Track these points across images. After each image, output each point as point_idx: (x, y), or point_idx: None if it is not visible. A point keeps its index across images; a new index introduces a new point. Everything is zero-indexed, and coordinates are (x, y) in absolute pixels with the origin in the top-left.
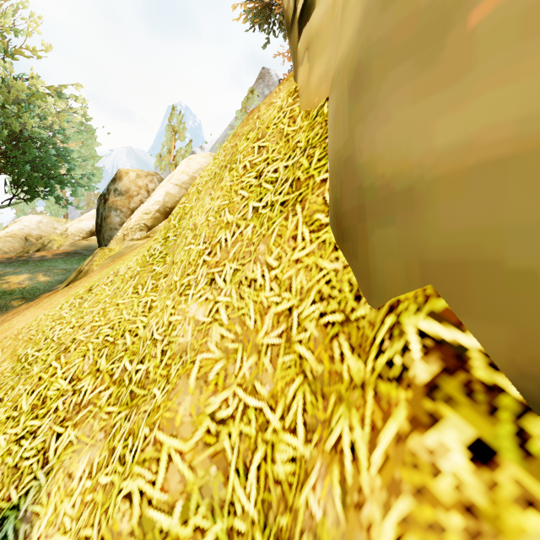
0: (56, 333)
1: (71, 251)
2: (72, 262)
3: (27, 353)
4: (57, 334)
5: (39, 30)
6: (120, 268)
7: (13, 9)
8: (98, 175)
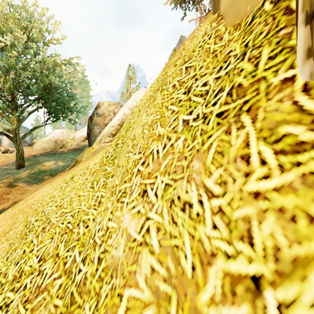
0: (48, 209)
1: (76, 148)
2: (76, 154)
3: (31, 220)
4: (48, 209)
5: (59, 29)
6: (90, 164)
7: (47, 20)
8: (90, 106)
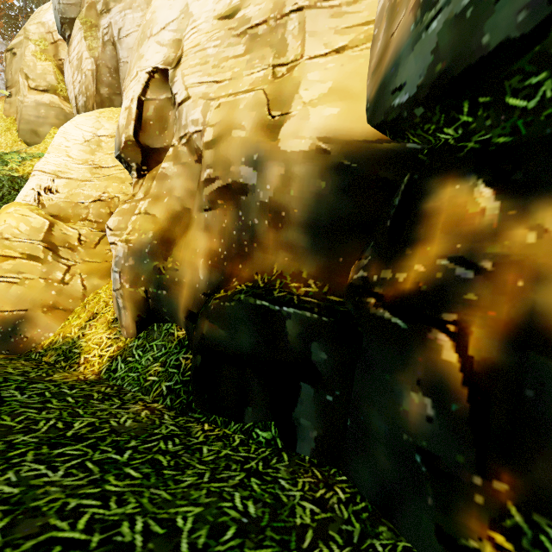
0: None
1: None
2: None
3: None
4: None
5: None
6: None
7: None
8: None
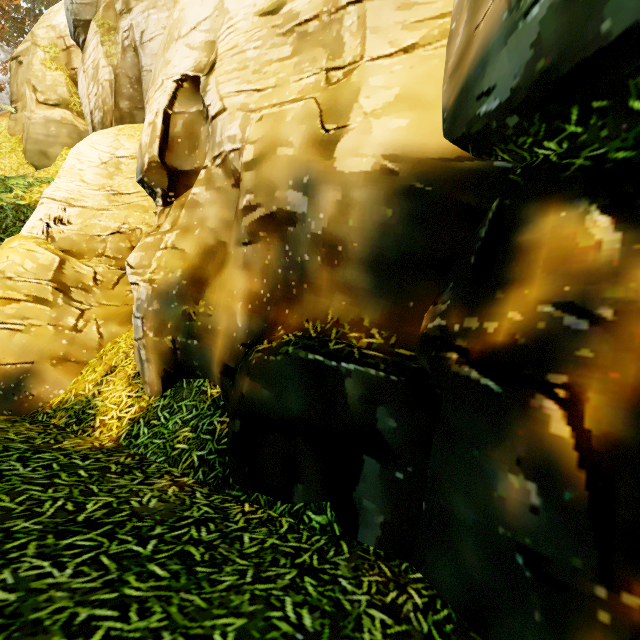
0: None
1: None
2: None
3: None
4: None
5: None
6: None
7: None
8: None
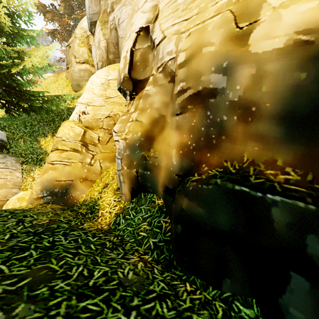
0: None
1: None
2: None
3: None
4: None
5: None
6: None
7: None
8: None
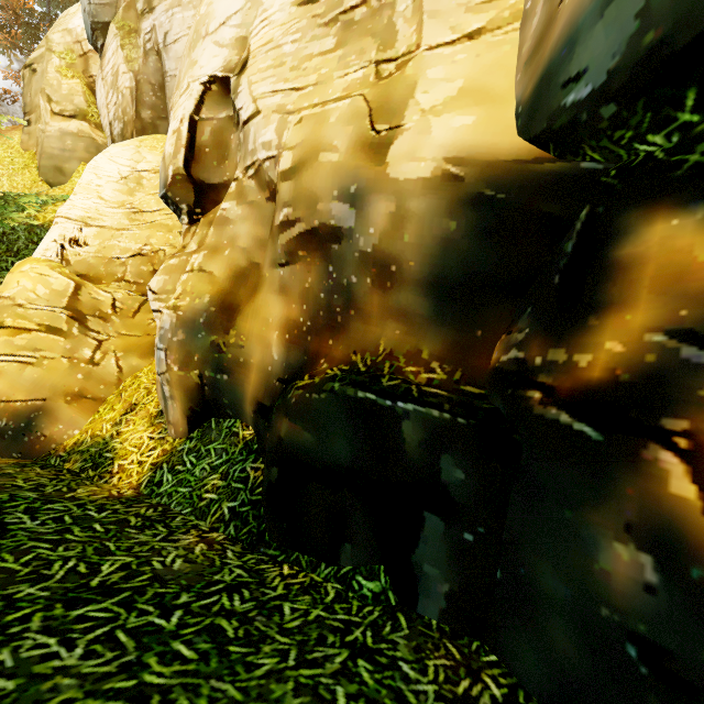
0: None
1: None
2: None
3: None
4: None
5: None
6: None
7: None
8: None
